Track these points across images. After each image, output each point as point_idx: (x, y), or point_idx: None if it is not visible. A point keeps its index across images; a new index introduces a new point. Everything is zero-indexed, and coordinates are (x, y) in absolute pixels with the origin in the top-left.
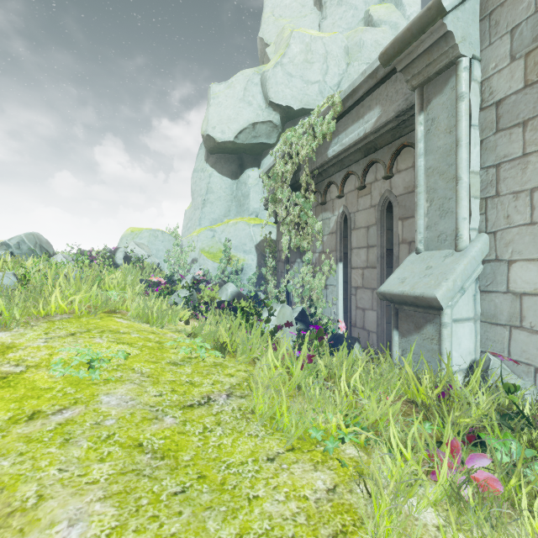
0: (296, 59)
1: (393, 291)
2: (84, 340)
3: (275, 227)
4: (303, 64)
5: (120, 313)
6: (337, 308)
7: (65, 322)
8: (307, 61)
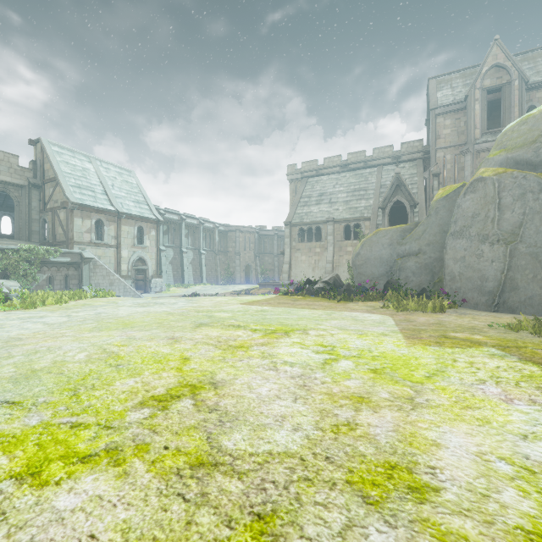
0: None
1: None
2: None
3: None
4: None
5: None
6: None
7: None
8: None
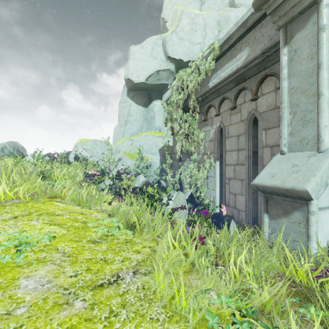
0: (185, 28)
1: (266, 184)
2: (23, 222)
3: (171, 138)
4: (190, 31)
5: (60, 198)
6: (215, 192)
7: (14, 206)
8: (192, 30)
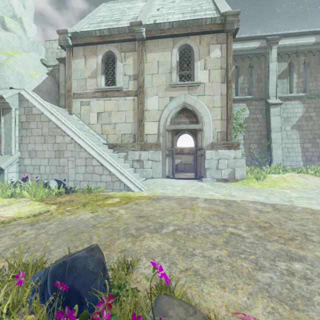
0: None
1: None
2: None
3: None
4: None
5: None
6: None
7: None
8: None
